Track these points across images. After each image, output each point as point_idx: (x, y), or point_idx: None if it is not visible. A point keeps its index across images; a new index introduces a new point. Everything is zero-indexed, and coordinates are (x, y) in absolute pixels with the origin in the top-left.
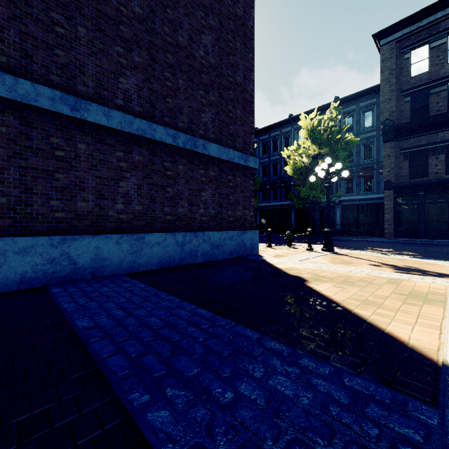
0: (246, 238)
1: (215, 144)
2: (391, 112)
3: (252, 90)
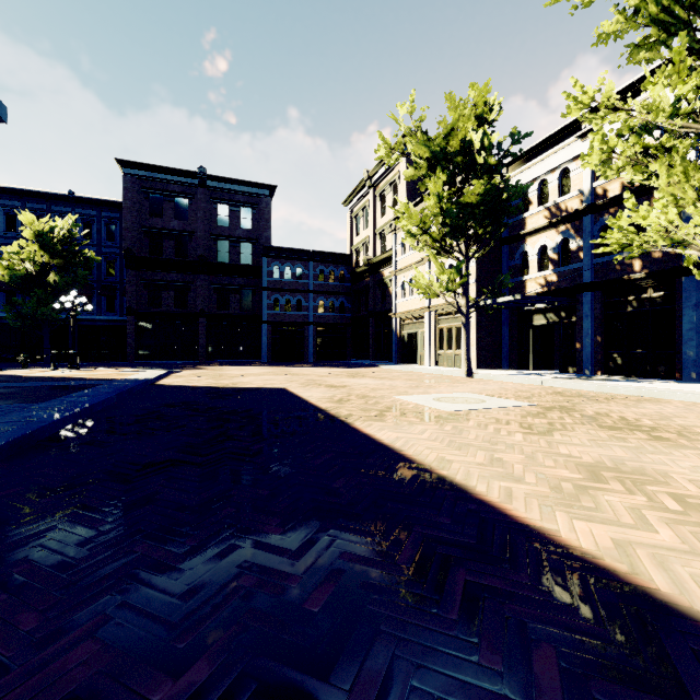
0: None
1: None
2: (133, 242)
3: None
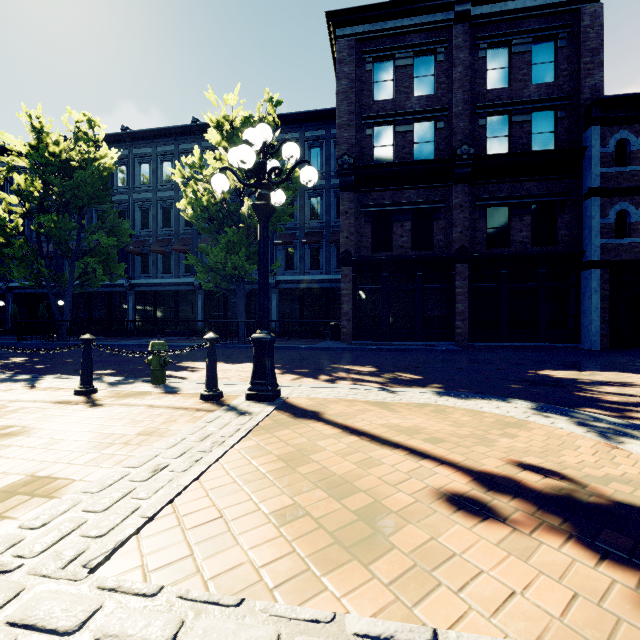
0: None
1: None
2: (351, 146)
3: None
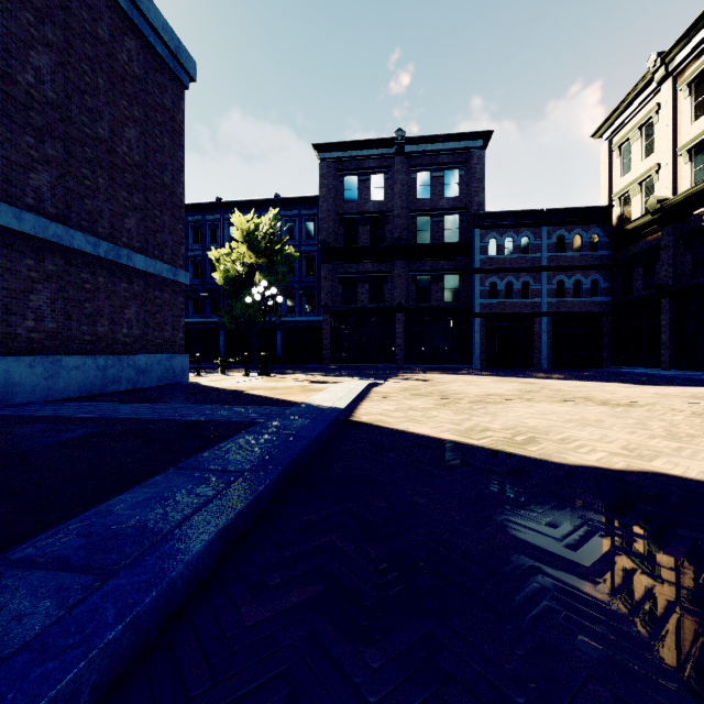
0: (176, 363)
1: (141, 255)
2: (329, 233)
3: (182, 193)
